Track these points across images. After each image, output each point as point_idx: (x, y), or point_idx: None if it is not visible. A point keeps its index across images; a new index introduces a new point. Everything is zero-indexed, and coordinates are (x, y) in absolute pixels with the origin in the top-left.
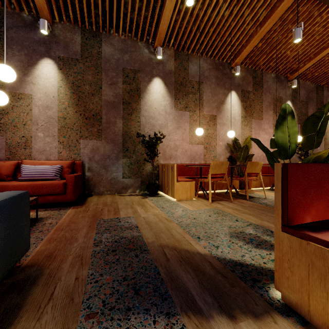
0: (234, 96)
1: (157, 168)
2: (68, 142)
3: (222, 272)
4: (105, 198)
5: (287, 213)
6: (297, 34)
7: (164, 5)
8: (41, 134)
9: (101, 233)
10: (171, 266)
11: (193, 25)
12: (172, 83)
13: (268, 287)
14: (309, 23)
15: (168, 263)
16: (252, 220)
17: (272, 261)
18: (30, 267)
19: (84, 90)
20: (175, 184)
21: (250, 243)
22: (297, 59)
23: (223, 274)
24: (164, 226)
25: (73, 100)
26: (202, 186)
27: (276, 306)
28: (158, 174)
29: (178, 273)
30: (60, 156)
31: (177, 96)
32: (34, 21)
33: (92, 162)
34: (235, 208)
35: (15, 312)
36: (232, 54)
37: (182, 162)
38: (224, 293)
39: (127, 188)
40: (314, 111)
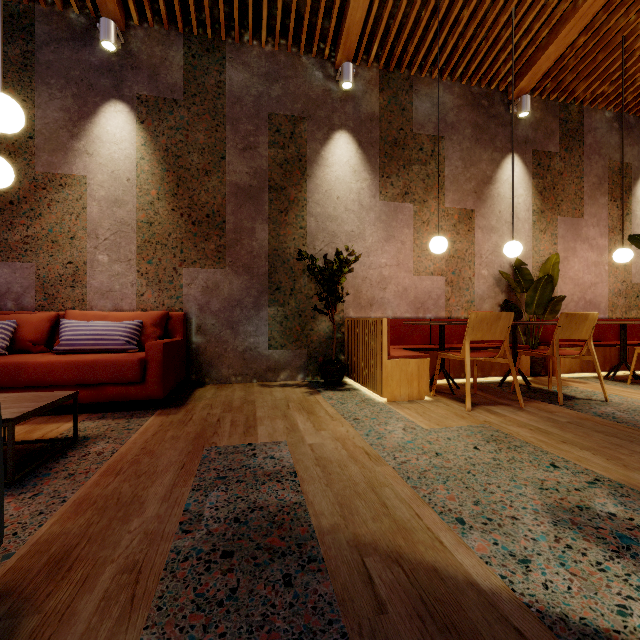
0: (515, 166)
1: (341, 328)
2: (157, 273)
3: None
4: (231, 391)
5: None
6: None
7: None
8: (105, 258)
9: (204, 489)
10: (392, 636)
11: (423, 7)
12: (375, 141)
13: None
14: None
15: (382, 625)
16: (597, 466)
17: None
18: None
19: (189, 163)
20: (382, 364)
21: (625, 553)
22: None
23: None
24: (361, 475)
25: (168, 185)
26: (444, 368)
27: None
28: (343, 339)
29: None
30: (141, 302)
31: (386, 171)
32: (90, 27)
33: (205, 314)
34: (537, 428)
35: None
36: (511, 70)
37: (396, 315)
38: None
39: (278, 371)
40: None
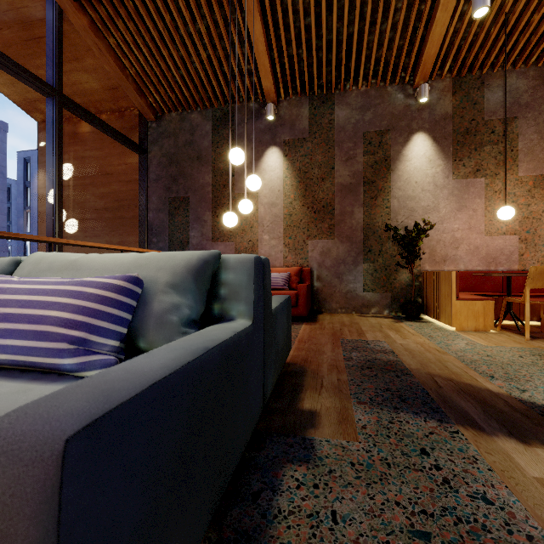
0: None
1: (418, 278)
2: (294, 244)
3: (523, 412)
4: (340, 317)
5: None
6: None
7: (432, 21)
8: (267, 237)
9: (348, 351)
10: (444, 392)
11: (492, 24)
12: (447, 134)
13: None
14: None
15: (440, 390)
16: None
17: None
18: (293, 364)
19: (312, 175)
20: (452, 303)
21: None
22: None
23: (524, 414)
24: (433, 357)
25: (300, 191)
26: (511, 311)
27: None
28: (420, 286)
29: (453, 399)
30: (285, 262)
31: (458, 155)
32: (260, 109)
33: (321, 268)
34: None
35: (299, 387)
36: None
37: (468, 268)
38: (519, 426)
39: (370, 307)
40: None
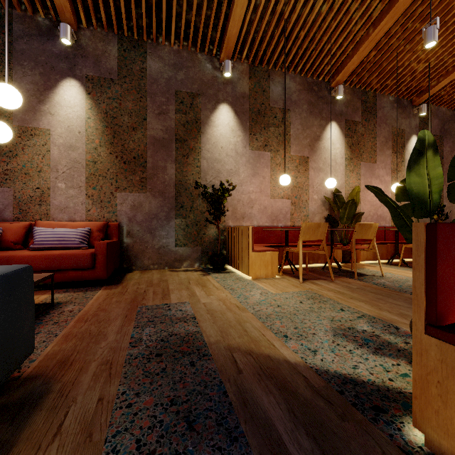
0: (334, 130)
1: (223, 233)
2: (100, 196)
3: (324, 394)
4: (151, 274)
5: (436, 305)
6: (430, 35)
7: None
8: (63, 185)
9: (141, 327)
10: (244, 381)
11: (276, 27)
12: (245, 111)
13: (401, 422)
14: (447, 21)
15: (240, 378)
16: (365, 309)
17: (402, 377)
18: (33, 378)
19: (122, 122)
20: (249, 255)
21: (364, 346)
22: (427, 75)
23: (326, 398)
24: (233, 317)
25: (107, 137)
26: (288, 258)
27: None
28: (225, 240)
29: (255, 394)
30: (88, 215)
31: (253, 130)
32: (52, 27)
33: (132, 223)
34: (338, 291)
35: None
36: (331, 69)
37: (259, 224)
38: (329, 431)
39: (182, 261)
40: (452, 149)
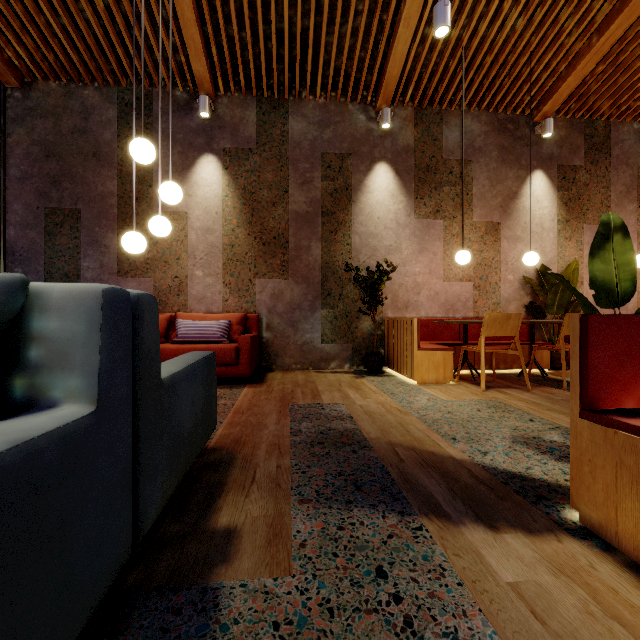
0: (540, 181)
1: (381, 326)
2: (237, 284)
3: (487, 483)
4: (294, 374)
5: (588, 390)
6: None
7: (394, 36)
8: (200, 273)
9: (298, 421)
10: (406, 467)
11: (451, 57)
12: (410, 168)
13: (562, 507)
14: None
15: (401, 465)
16: (564, 422)
17: None
18: (218, 449)
19: (261, 197)
20: (414, 354)
21: (547, 453)
22: None
23: (488, 485)
24: (395, 419)
25: (245, 216)
26: (468, 360)
27: (568, 527)
28: (383, 336)
29: (416, 476)
30: (226, 306)
31: (419, 193)
32: (190, 100)
33: (272, 315)
34: (533, 402)
35: (219, 487)
36: (534, 97)
37: (429, 315)
38: (486, 504)
39: (329, 361)
40: None
